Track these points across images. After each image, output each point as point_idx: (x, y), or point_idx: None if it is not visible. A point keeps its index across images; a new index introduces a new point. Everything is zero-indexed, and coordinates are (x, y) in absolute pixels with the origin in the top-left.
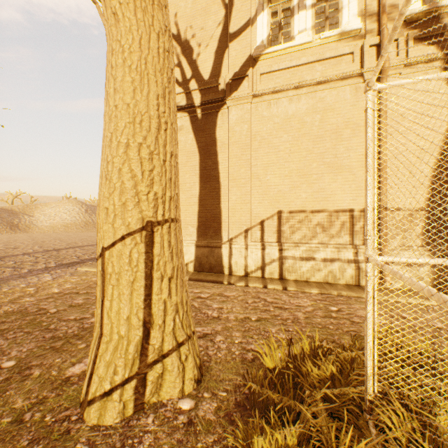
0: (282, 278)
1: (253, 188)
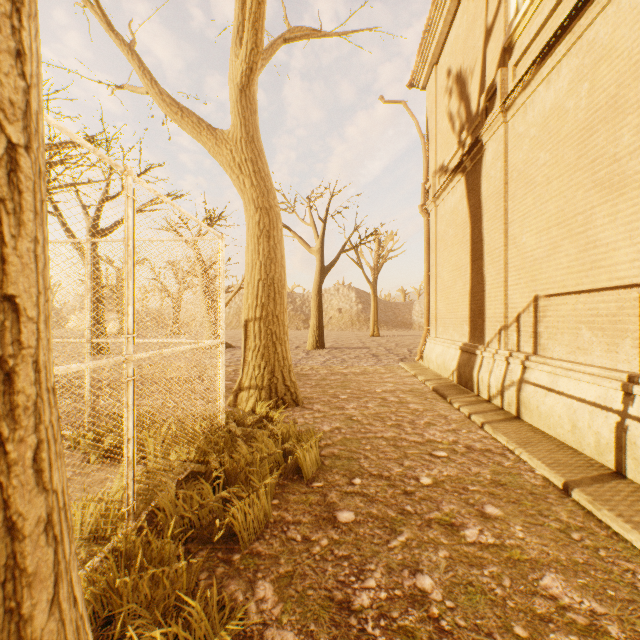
0: (519, 416)
1: (510, 261)
